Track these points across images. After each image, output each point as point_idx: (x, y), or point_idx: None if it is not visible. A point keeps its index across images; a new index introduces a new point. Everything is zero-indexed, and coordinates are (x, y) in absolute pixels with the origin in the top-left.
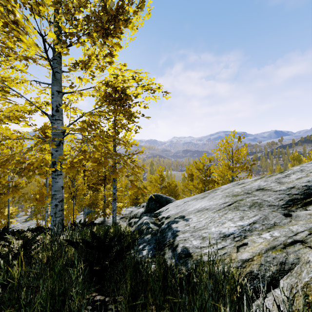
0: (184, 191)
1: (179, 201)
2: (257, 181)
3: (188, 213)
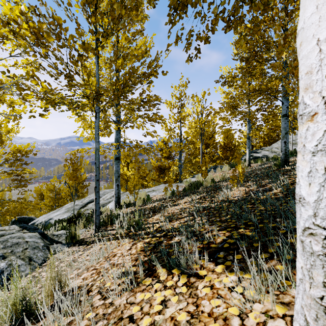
0: (33, 210)
1: (44, 215)
2: (77, 202)
3: (52, 217)
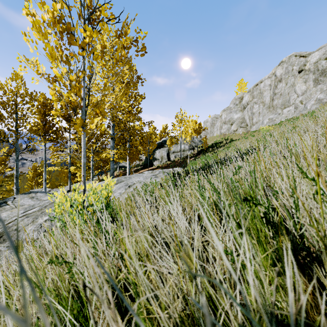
0: None
1: None
2: None
3: None
